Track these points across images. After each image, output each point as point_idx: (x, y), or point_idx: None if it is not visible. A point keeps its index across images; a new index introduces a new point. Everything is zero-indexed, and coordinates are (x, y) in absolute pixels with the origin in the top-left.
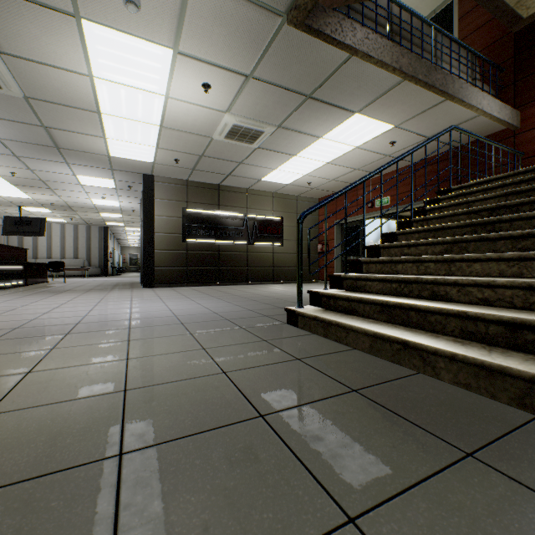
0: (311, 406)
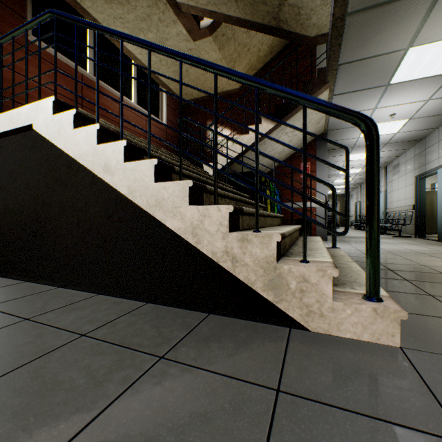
0: (440, 282)
